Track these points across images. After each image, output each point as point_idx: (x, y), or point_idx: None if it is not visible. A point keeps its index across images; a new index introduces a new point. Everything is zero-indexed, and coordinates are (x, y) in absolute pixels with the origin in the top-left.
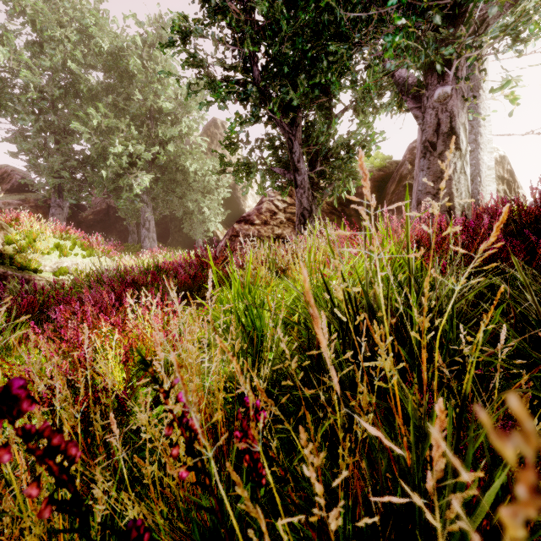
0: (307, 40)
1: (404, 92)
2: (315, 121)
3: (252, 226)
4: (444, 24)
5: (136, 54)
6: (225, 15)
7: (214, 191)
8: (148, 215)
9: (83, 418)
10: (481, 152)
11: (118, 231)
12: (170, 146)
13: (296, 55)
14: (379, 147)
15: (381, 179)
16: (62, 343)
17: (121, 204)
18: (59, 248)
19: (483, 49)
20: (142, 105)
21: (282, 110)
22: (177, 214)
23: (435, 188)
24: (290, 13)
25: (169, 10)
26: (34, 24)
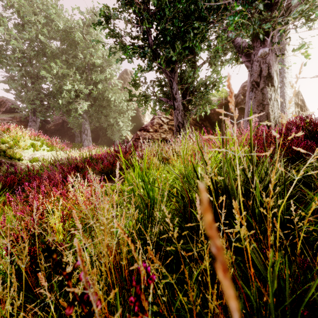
0: (181, 21)
1: (240, 52)
2: (186, 69)
3: (148, 132)
4: (264, 9)
5: (79, 31)
6: (131, 6)
7: (125, 112)
8: (86, 126)
9: (33, 261)
10: (285, 88)
11: (69, 135)
12: (99, 85)
13: (174, 29)
14: (224, 85)
15: (225, 105)
16: (27, 207)
17: (70, 119)
18: (33, 146)
19: (289, 24)
20: (83, 61)
21: (166, 63)
22: (104, 125)
23: (259, 110)
24: (171, 4)
25: (98, 2)
26: (19, 13)
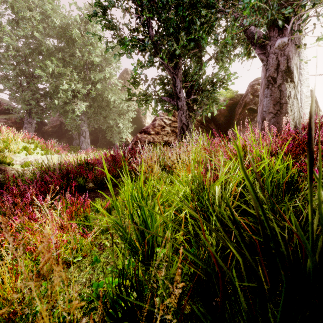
0: (185, 9)
1: (253, 43)
2: (190, 65)
3: (149, 135)
4: None
5: (76, 27)
6: None
7: (126, 113)
8: (84, 128)
9: None
10: (301, 86)
11: (67, 138)
12: (98, 85)
13: (178, 19)
14: (233, 83)
15: (231, 105)
16: None
17: (67, 121)
18: (26, 149)
19: (317, 5)
20: (81, 59)
21: (169, 58)
22: (103, 127)
23: (275, 109)
24: None
25: None
26: (13, 9)
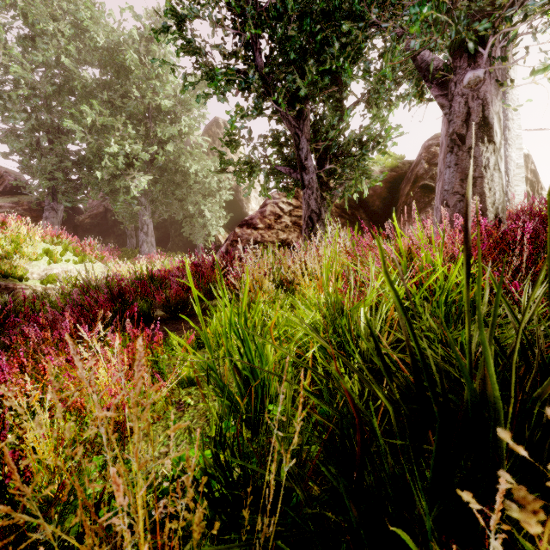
0: (316, 22)
1: (428, 78)
2: (324, 114)
3: (255, 230)
4: None
5: (133, 48)
6: None
7: (215, 193)
8: (146, 219)
9: None
10: (509, 148)
11: (116, 235)
12: (169, 146)
13: (303, 38)
14: (395, 143)
15: (394, 180)
16: None
17: (117, 207)
18: (49, 254)
19: (530, 19)
20: (140, 102)
21: (288, 101)
22: (177, 217)
23: (464, 188)
24: None
25: None
26: (26, 18)
